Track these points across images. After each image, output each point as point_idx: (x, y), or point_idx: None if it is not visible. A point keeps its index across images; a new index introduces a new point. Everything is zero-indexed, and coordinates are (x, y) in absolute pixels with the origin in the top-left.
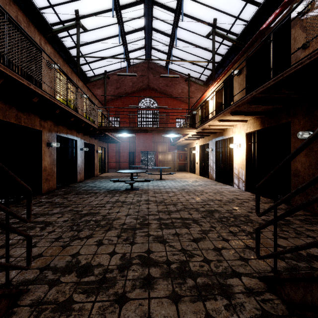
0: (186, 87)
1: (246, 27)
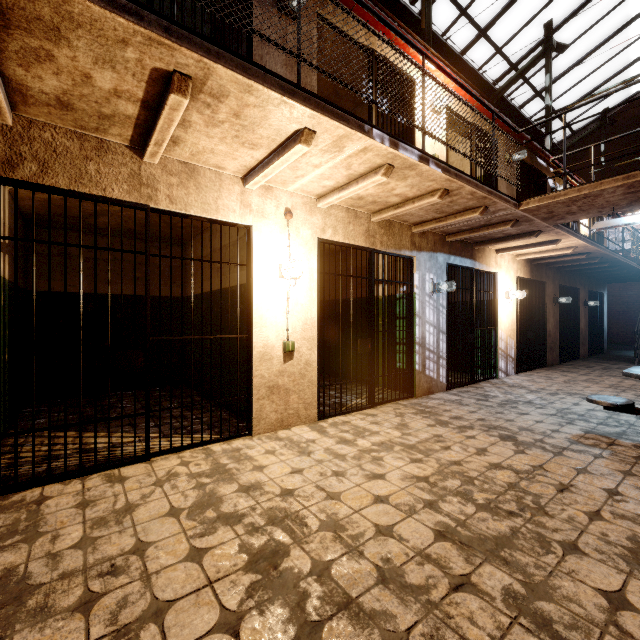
0: None
1: (402, 4)
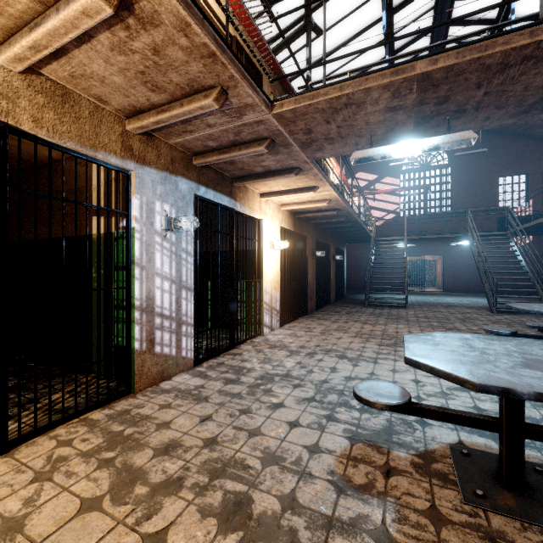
0: None
1: None
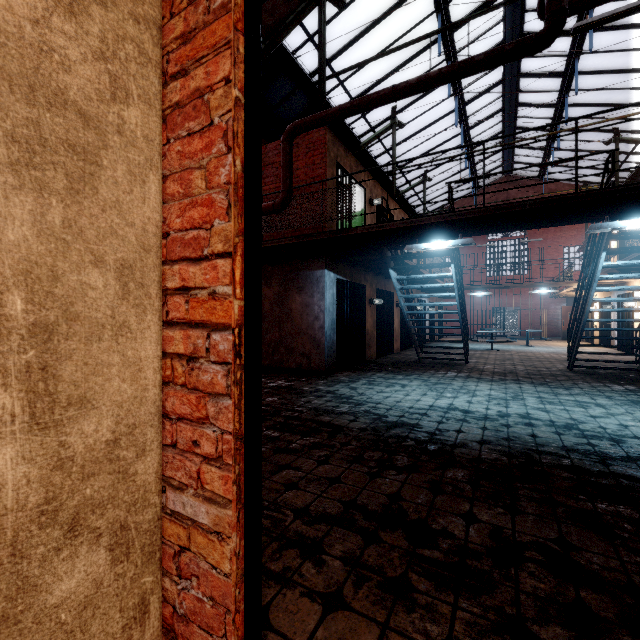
0: None
1: None
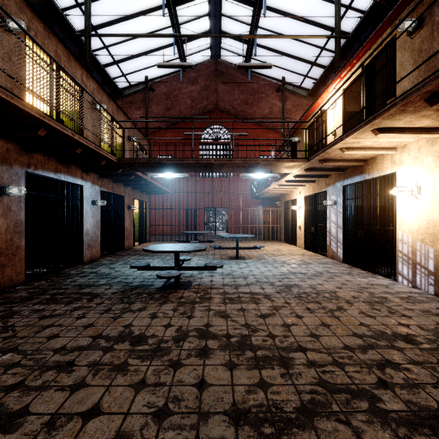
0: (278, 103)
1: None
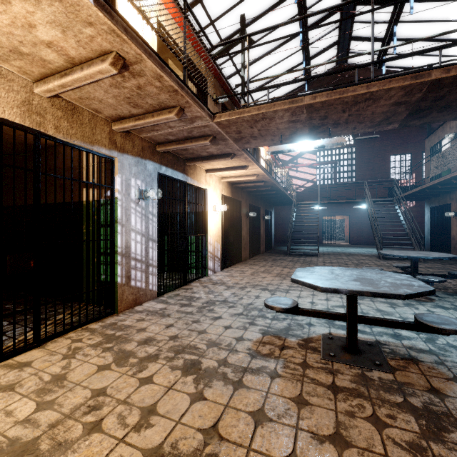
0: None
1: None
